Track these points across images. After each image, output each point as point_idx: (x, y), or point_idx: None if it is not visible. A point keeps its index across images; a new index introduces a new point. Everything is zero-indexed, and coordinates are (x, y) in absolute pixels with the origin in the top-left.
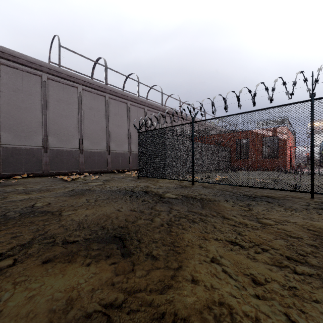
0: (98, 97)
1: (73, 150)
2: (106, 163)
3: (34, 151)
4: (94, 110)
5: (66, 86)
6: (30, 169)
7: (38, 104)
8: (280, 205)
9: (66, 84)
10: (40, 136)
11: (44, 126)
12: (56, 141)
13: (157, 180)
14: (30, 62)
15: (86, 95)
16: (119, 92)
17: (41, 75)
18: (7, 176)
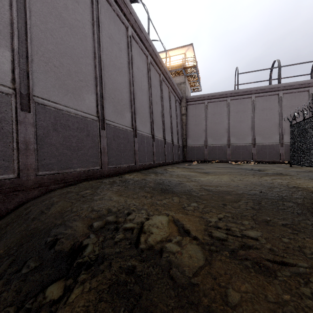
0: (270, 98)
1: (247, 145)
2: (278, 155)
3: (222, 147)
4: (266, 110)
5: (242, 100)
6: (220, 158)
7: (225, 118)
8: None
9: (242, 98)
10: (226, 137)
11: (228, 131)
12: (235, 140)
13: (302, 168)
14: (220, 95)
15: (258, 100)
16: (296, 84)
17: (226, 100)
18: (210, 161)
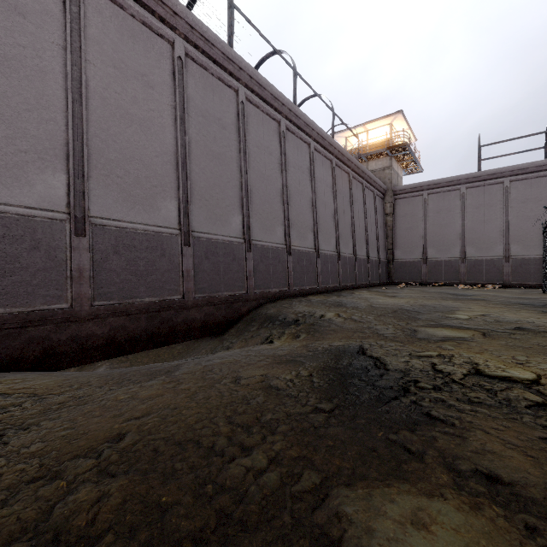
0: (538, 181)
1: (495, 258)
2: None
3: (452, 262)
4: (531, 202)
5: (487, 187)
6: (448, 279)
7: (456, 217)
8: (521, 306)
9: (488, 185)
10: (458, 247)
11: (462, 237)
12: (474, 251)
13: None
14: (448, 182)
15: (517, 186)
16: None
17: (459, 188)
18: (431, 284)
